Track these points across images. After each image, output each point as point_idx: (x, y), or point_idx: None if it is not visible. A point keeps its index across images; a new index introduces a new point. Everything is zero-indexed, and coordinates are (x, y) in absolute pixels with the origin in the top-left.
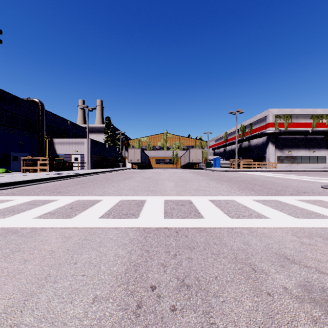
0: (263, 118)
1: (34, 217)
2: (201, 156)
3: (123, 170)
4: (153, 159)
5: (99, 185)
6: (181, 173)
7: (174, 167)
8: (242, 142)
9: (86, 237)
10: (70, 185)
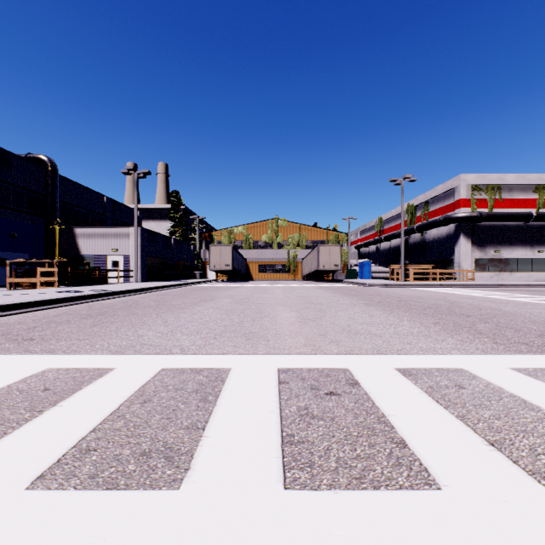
0: (448, 192)
1: None
2: (338, 258)
3: (200, 283)
4: (254, 264)
5: (134, 319)
6: (304, 290)
7: (291, 279)
8: (410, 234)
9: None
10: (73, 319)
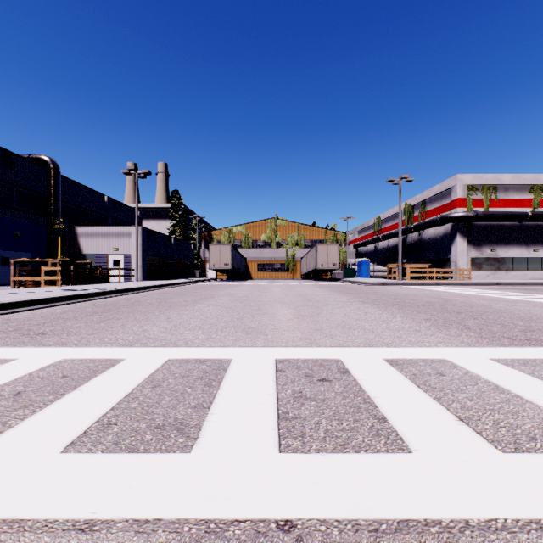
0: (445, 192)
1: None
2: (336, 257)
3: (200, 282)
4: (253, 263)
5: (138, 316)
6: (303, 288)
7: (289, 278)
8: (408, 233)
9: None
10: (80, 316)
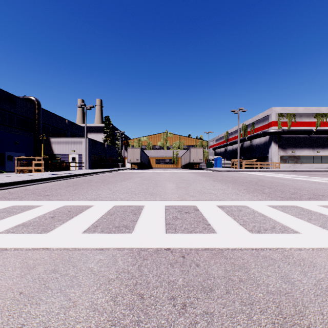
0: (265, 117)
1: (1, 231)
2: (202, 155)
3: (122, 170)
4: (153, 159)
5: (93, 187)
6: (182, 173)
7: (174, 167)
8: (244, 141)
9: (57, 266)
10: (62, 187)
